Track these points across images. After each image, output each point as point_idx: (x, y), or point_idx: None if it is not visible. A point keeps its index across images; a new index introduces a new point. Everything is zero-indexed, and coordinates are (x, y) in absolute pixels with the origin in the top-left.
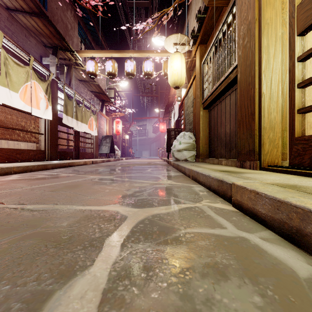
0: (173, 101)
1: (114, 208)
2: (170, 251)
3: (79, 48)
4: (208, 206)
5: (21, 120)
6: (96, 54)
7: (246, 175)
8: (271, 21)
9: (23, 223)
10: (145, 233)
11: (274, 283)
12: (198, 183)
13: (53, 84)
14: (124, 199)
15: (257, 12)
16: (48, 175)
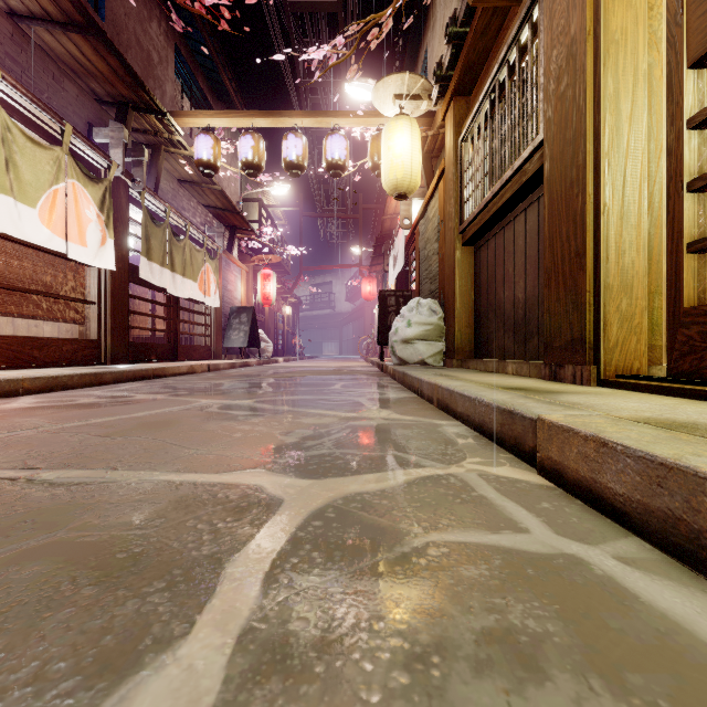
0: (392, 228)
1: (252, 480)
2: (389, 596)
3: (178, 108)
4: (481, 473)
5: (43, 271)
6: (216, 120)
7: (569, 399)
8: (624, 37)
9: (25, 516)
10: (326, 545)
11: (671, 693)
12: (453, 417)
13: (119, 189)
14: (276, 456)
15: (590, 15)
16: (103, 397)
